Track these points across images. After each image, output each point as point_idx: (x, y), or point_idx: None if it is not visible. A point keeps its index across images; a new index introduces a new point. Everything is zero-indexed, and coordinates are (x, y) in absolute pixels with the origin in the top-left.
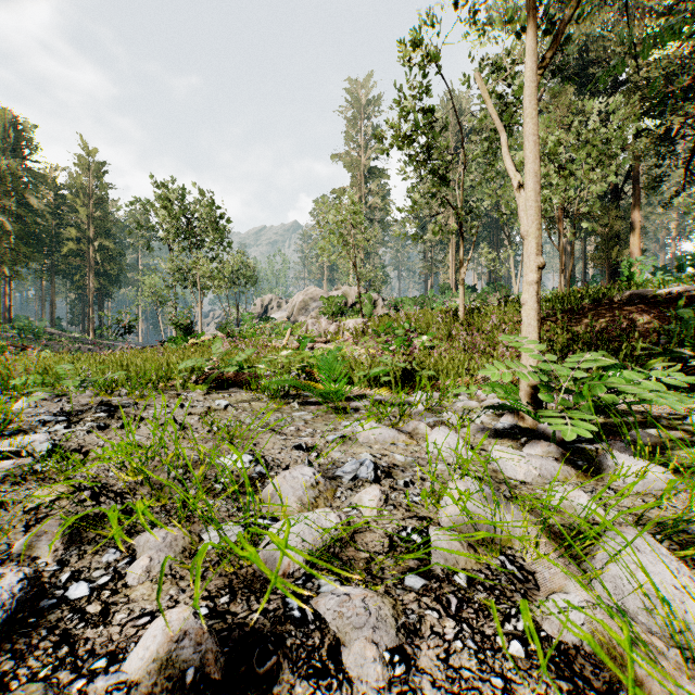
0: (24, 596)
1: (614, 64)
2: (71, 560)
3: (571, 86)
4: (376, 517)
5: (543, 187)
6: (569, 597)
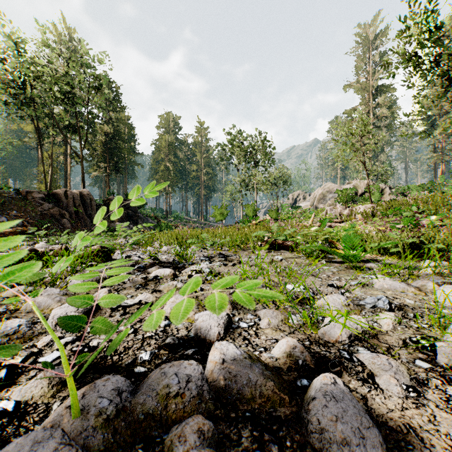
0: (228, 320)
1: None
2: (235, 314)
3: None
4: (391, 329)
5: None
6: None
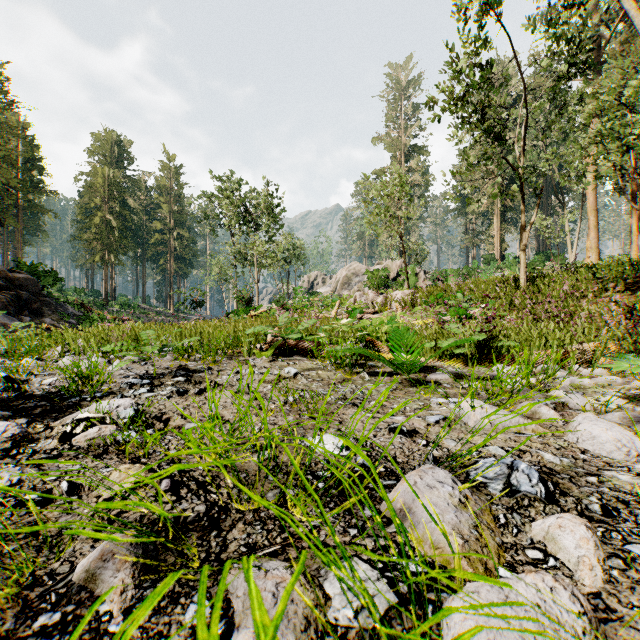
0: None
1: None
2: None
3: None
4: (603, 582)
5: (617, 140)
6: None
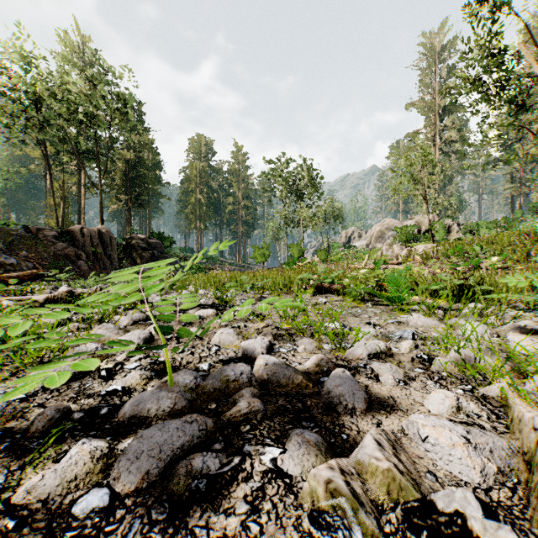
0: (270, 345)
1: None
2: (276, 344)
3: None
4: (408, 352)
5: None
6: (500, 383)
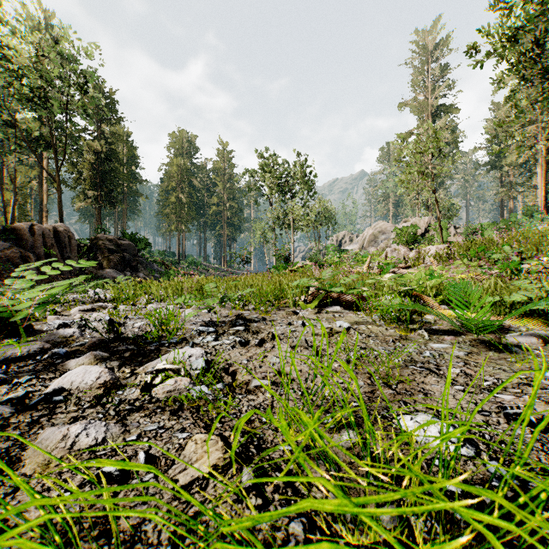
0: None
1: None
2: None
3: None
4: None
5: None
6: None
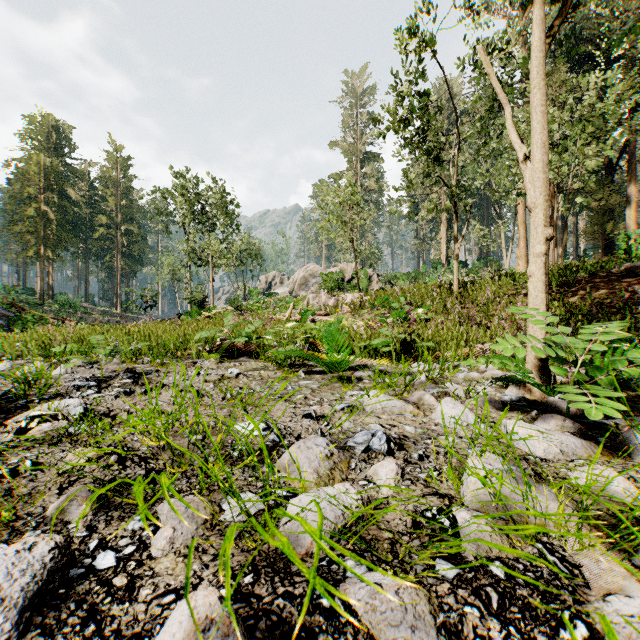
0: (54, 566)
1: (627, 30)
2: (99, 526)
3: (564, 65)
4: (394, 492)
5: None
6: (633, 602)
